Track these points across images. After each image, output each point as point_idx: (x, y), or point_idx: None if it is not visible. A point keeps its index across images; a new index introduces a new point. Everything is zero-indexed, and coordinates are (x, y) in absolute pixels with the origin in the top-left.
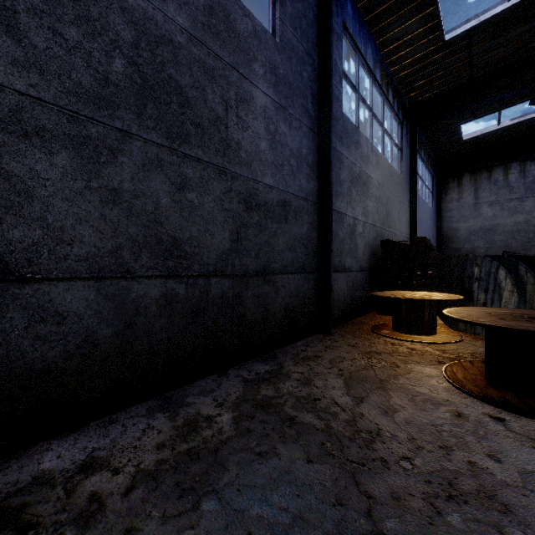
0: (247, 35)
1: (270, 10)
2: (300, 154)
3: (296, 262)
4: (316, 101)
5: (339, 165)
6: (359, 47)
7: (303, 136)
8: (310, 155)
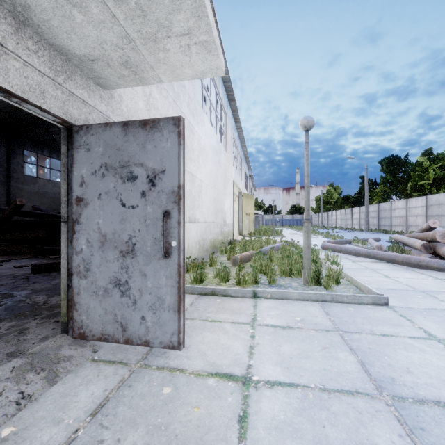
0: None
1: None
2: None
3: None
4: (6, 176)
5: (21, 191)
6: (37, 152)
7: None
8: (2, 192)
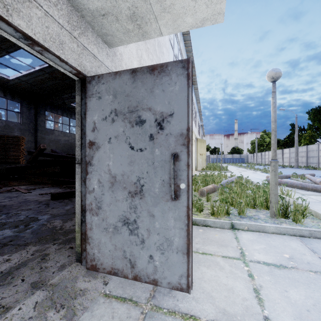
0: (13, 126)
1: (20, 118)
2: (28, 140)
3: (27, 159)
4: (34, 129)
5: (44, 139)
6: (54, 112)
7: (29, 137)
8: (32, 140)
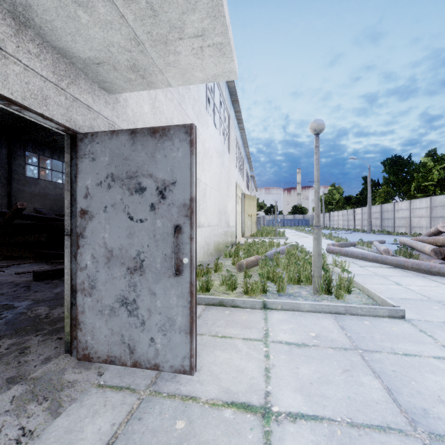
0: None
1: None
2: None
3: None
4: (7, 178)
5: (23, 193)
6: (39, 153)
7: None
8: (3, 193)
